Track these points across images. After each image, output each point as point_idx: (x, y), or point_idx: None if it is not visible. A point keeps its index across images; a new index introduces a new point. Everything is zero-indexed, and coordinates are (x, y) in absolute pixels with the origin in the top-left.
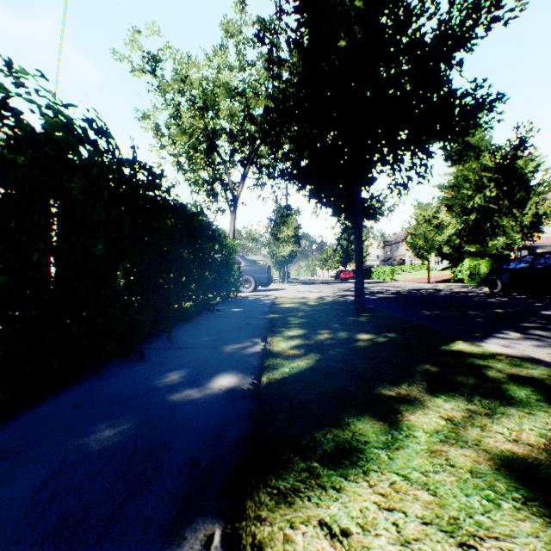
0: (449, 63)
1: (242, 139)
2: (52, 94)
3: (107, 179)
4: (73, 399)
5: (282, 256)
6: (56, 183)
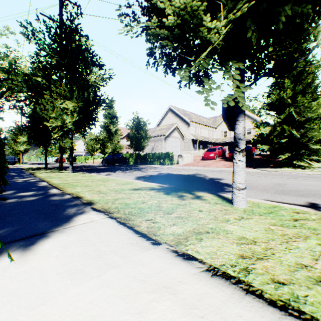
0: None
1: None
2: None
3: None
4: None
5: (20, 150)
6: None
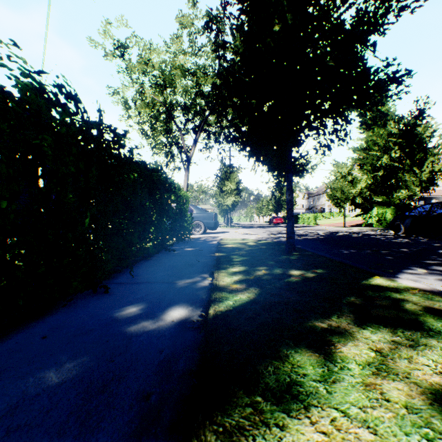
0: (365, 44)
1: (194, 111)
2: (24, 61)
3: (78, 139)
4: (41, 331)
5: (226, 205)
6: (32, 142)
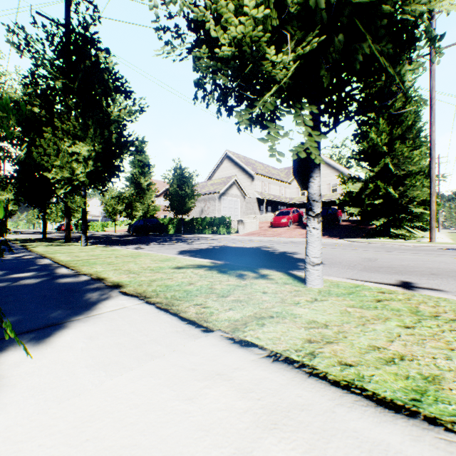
0: None
1: None
2: None
3: None
4: None
5: None
6: None
